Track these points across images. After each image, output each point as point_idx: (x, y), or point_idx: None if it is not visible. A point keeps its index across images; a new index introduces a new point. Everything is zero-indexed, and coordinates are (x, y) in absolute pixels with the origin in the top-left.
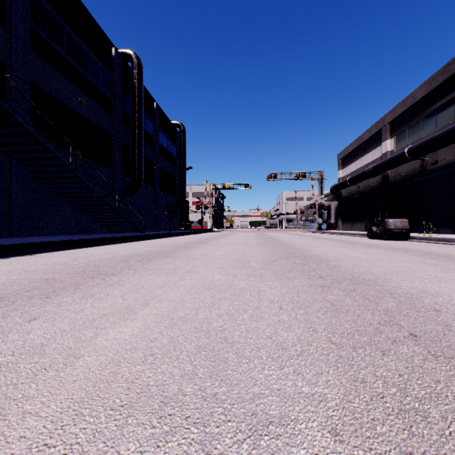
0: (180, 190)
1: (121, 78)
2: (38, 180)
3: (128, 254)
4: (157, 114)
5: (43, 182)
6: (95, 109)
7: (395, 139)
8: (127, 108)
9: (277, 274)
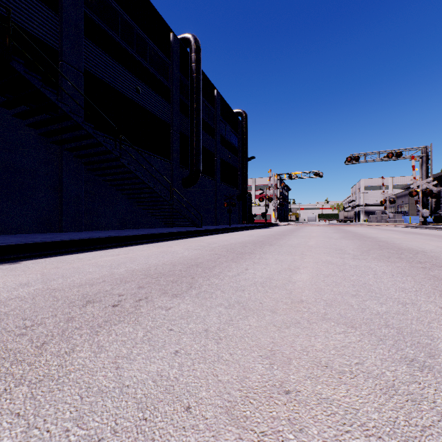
0: (242, 181)
1: (180, 65)
2: (91, 172)
3: (136, 268)
4: (217, 102)
5: (97, 174)
6: (152, 97)
7: None
8: (186, 96)
9: None
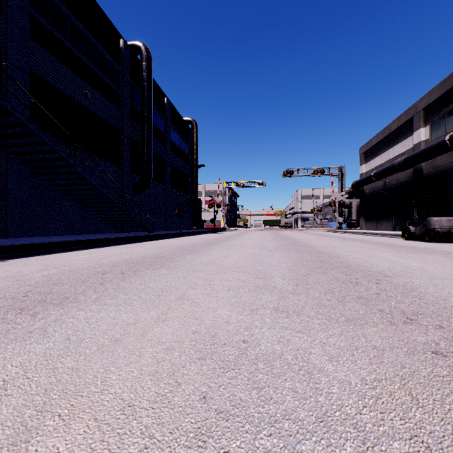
0: (192, 188)
1: (130, 71)
2: (38, 176)
3: (117, 260)
4: (168, 110)
5: (44, 178)
6: (102, 102)
7: (431, 127)
8: (136, 103)
9: (324, 306)
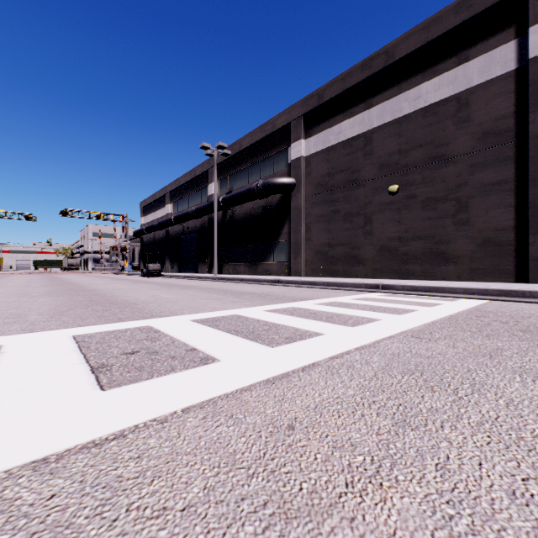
0: None
1: None
2: None
3: None
4: None
5: None
6: None
7: (173, 205)
8: None
9: (46, 287)
